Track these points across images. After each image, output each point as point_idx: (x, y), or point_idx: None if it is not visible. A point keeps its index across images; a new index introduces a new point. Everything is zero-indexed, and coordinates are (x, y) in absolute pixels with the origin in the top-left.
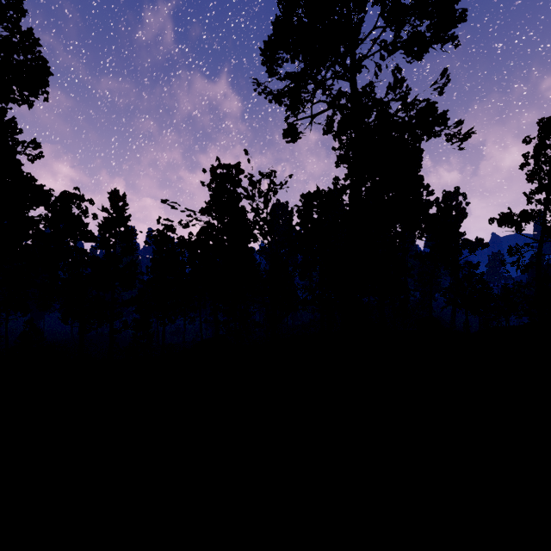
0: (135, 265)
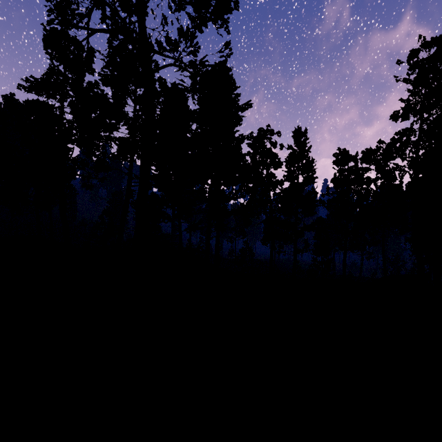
0: (315, 193)
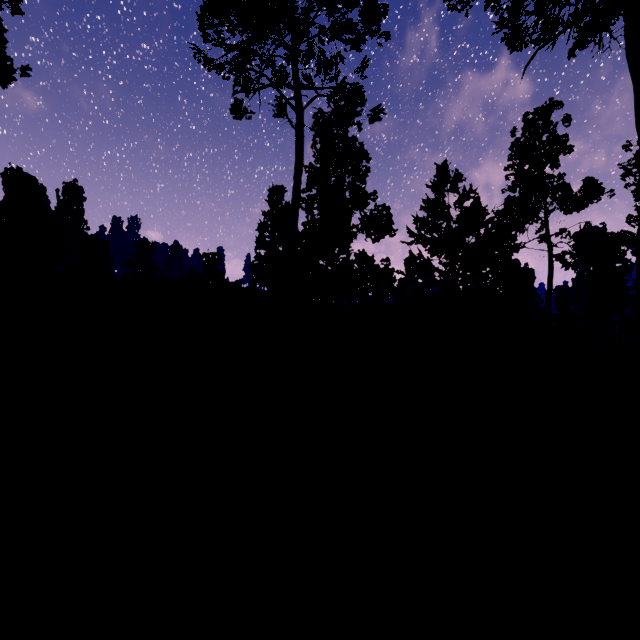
0: None
